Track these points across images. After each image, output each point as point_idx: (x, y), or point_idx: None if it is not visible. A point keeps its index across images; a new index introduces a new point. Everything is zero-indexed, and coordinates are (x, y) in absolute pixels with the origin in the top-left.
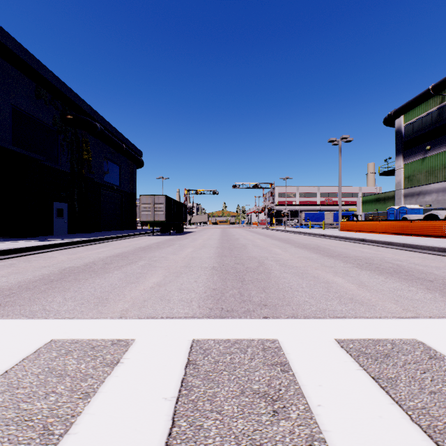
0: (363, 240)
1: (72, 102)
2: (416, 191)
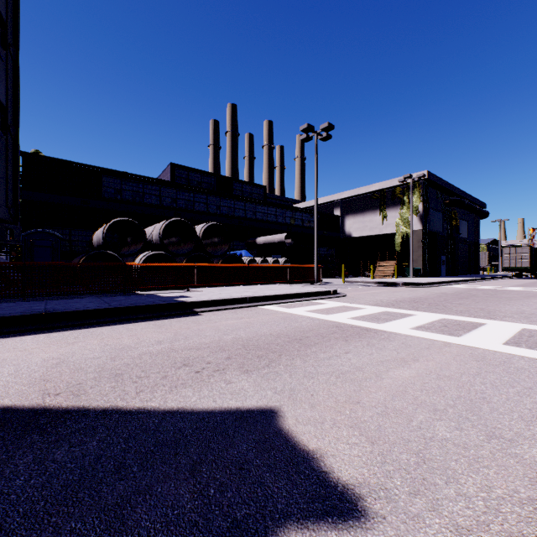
0: None
1: (452, 192)
2: None
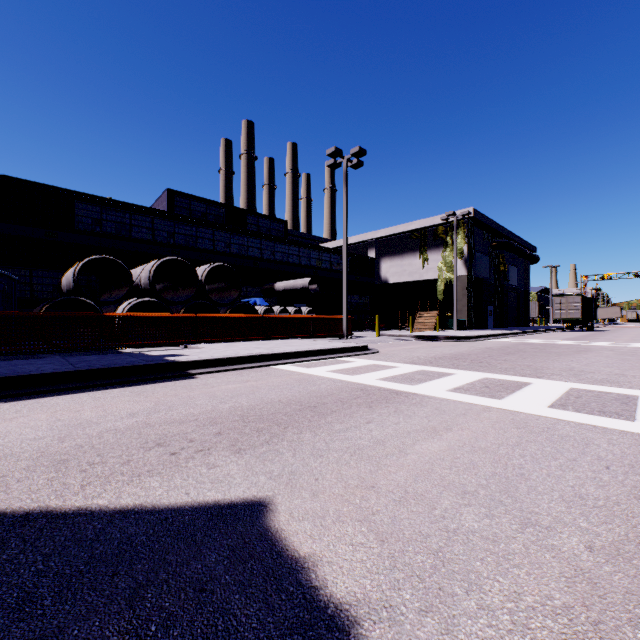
0: None
1: (500, 233)
2: None
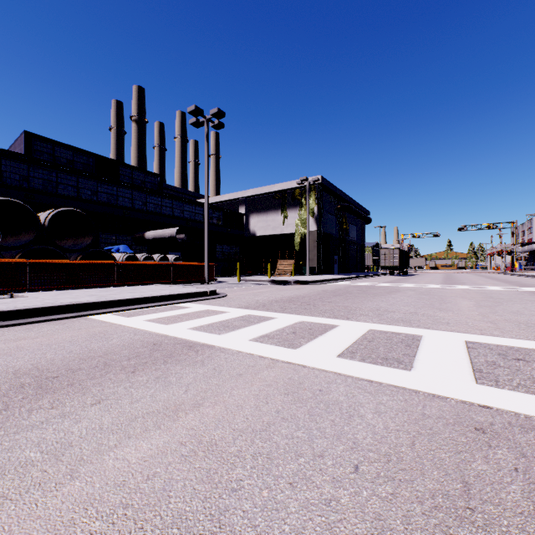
0: None
1: (343, 198)
2: None
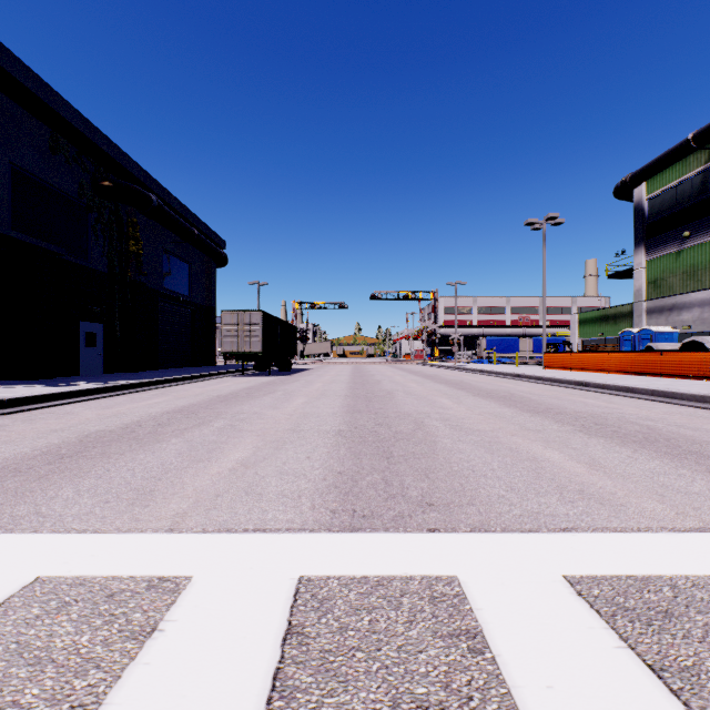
0: (584, 384)
1: (111, 159)
2: (667, 304)
